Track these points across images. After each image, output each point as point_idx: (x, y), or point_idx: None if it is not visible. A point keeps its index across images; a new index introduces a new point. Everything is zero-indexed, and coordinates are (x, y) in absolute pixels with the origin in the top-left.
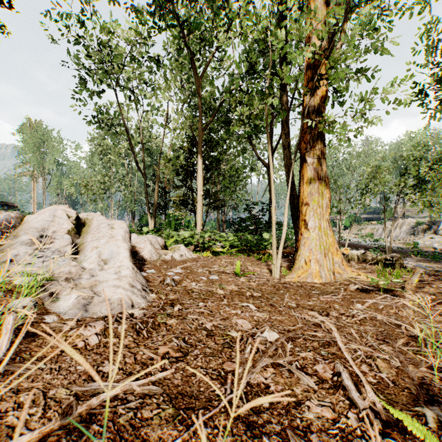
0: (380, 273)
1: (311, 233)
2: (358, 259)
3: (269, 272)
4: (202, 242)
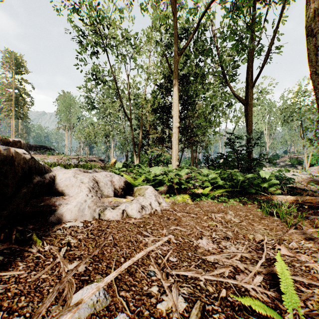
0: None
1: None
2: None
3: None
4: (178, 182)
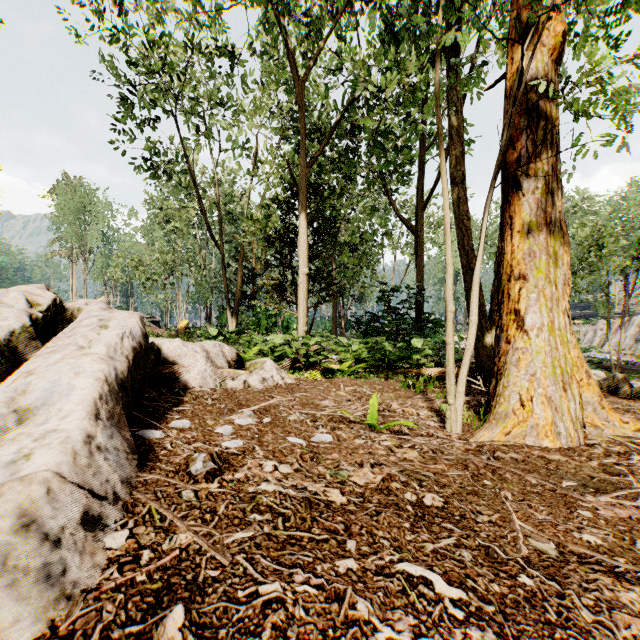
0: None
1: (533, 340)
2: (600, 388)
3: (436, 417)
4: (305, 354)
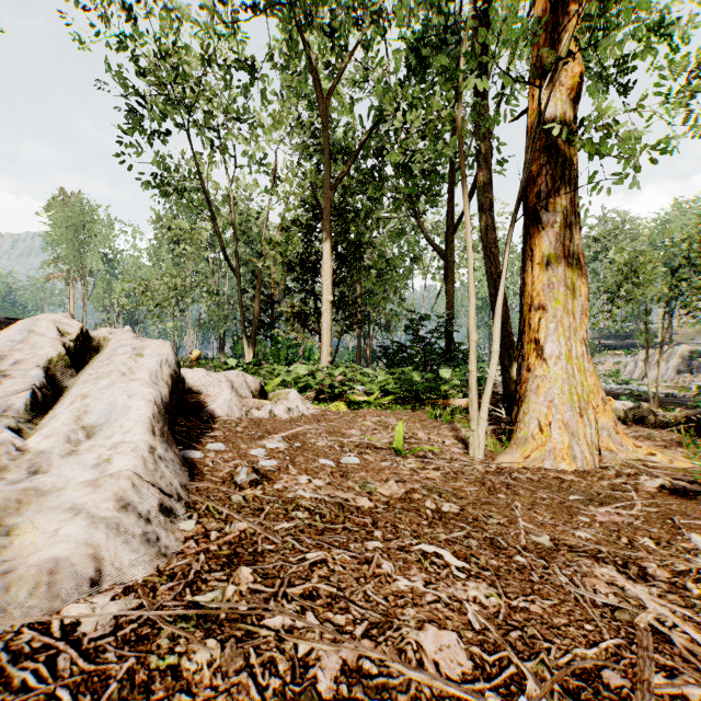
0: (686, 449)
1: (552, 368)
2: (625, 418)
3: (460, 445)
4: (330, 385)
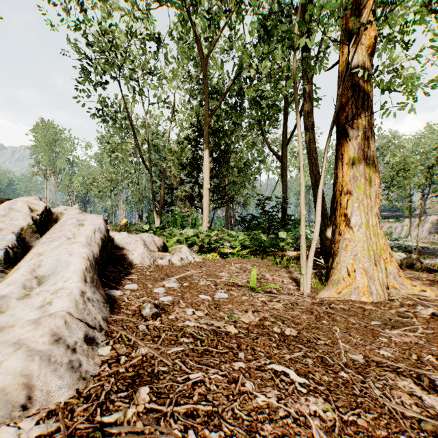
0: None
1: (356, 233)
2: (401, 264)
3: (294, 283)
4: (208, 242)
